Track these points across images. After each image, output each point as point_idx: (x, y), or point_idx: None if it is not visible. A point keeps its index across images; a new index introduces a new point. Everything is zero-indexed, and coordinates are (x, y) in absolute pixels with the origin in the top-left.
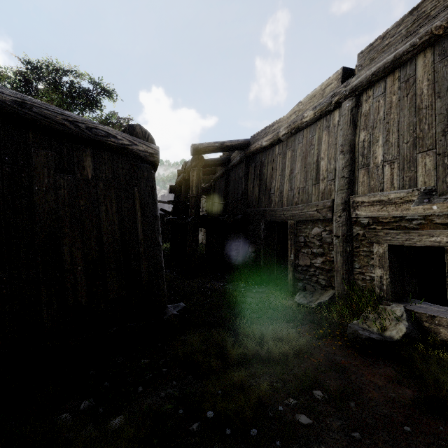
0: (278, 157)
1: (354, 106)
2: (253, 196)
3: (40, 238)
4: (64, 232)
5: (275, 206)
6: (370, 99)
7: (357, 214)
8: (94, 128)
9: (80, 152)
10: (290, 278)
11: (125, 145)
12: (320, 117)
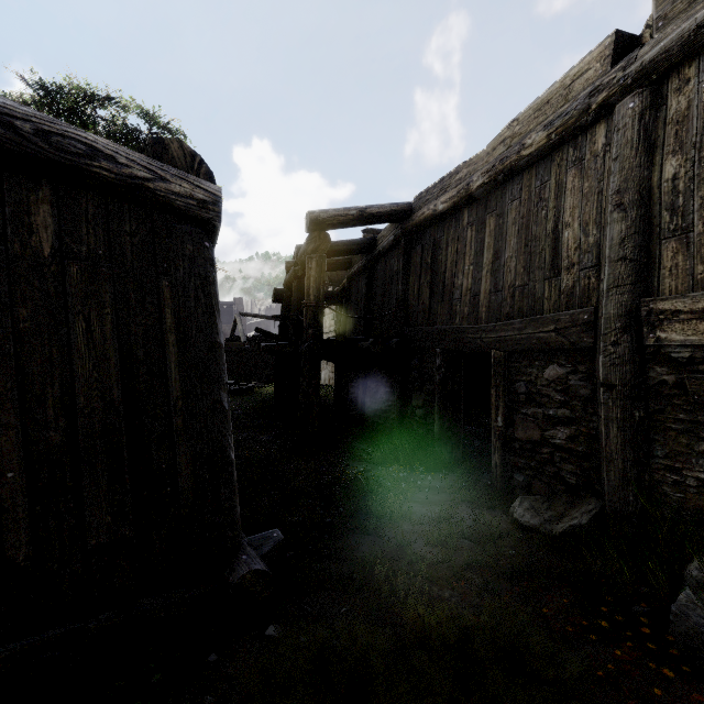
0: (469, 229)
1: (647, 107)
2: (418, 304)
3: None
4: None
5: (463, 323)
6: (690, 85)
7: (660, 339)
8: (56, 134)
9: (23, 191)
10: (495, 462)
11: (138, 180)
12: (562, 142)
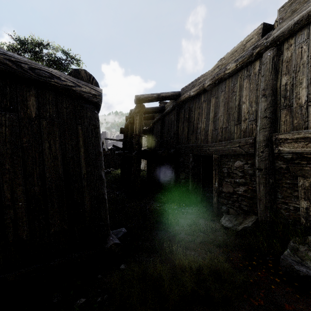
0: (204, 103)
1: (275, 55)
2: (182, 135)
3: None
4: (4, 169)
5: (201, 143)
6: (292, 47)
7: (280, 150)
8: (37, 69)
9: (24, 91)
10: (214, 202)
11: (69, 86)
12: (242, 68)
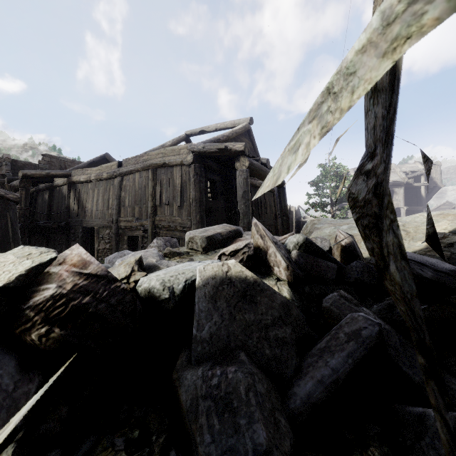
0: (91, 190)
1: (121, 181)
2: (74, 210)
3: None
4: None
5: (88, 218)
6: (126, 180)
7: (120, 225)
8: None
9: None
10: (95, 256)
11: (3, 195)
12: (110, 178)
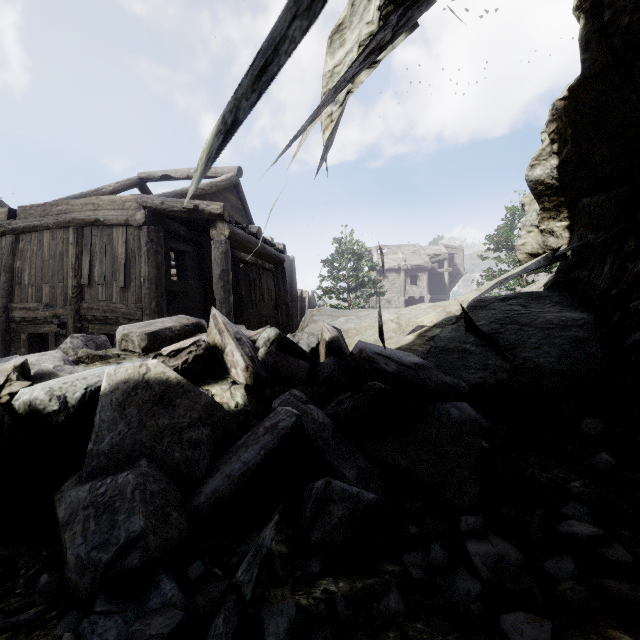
0: None
1: (15, 241)
2: None
3: None
4: None
5: None
6: (24, 242)
7: (13, 315)
8: None
9: None
10: None
11: None
12: None
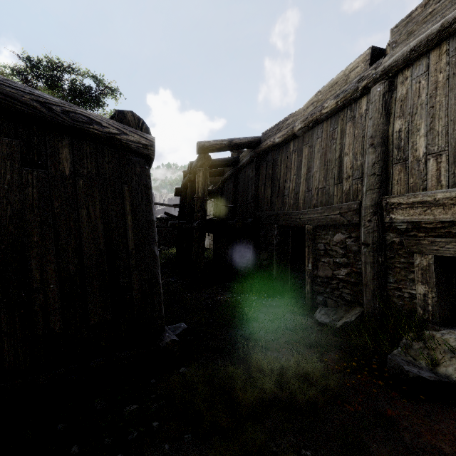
0: (293, 154)
1: (387, 91)
2: (264, 198)
3: (0, 249)
4: (32, 242)
5: (289, 209)
6: (408, 81)
7: (392, 218)
8: (72, 112)
9: (55, 141)
10: (307, 290)
11: (112, 134)
12: (344, 106)
